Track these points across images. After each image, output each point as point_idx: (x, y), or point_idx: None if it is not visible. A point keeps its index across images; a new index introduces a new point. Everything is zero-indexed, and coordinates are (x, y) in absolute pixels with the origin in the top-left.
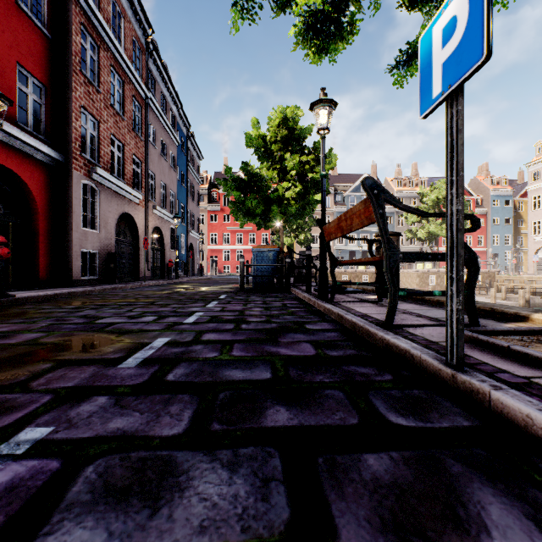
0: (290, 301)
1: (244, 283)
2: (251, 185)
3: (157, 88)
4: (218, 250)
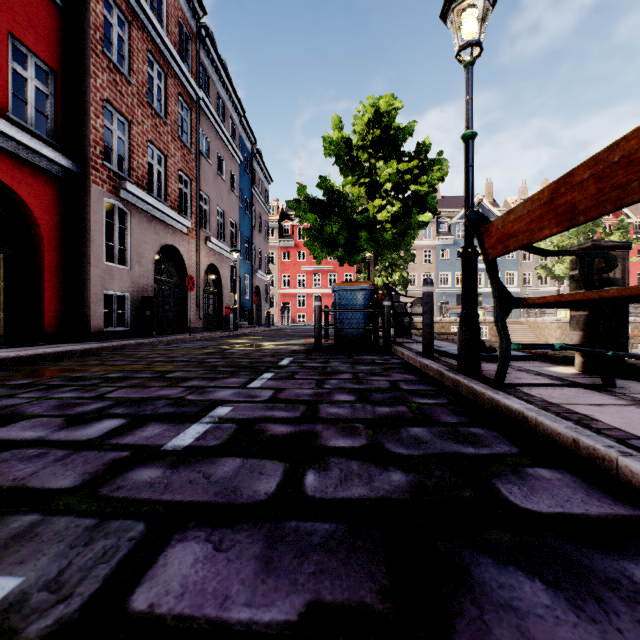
0: (400, 373)
1: (320, 338)
2: (332, 206)
3: (213, 88)
4: (292, 294)
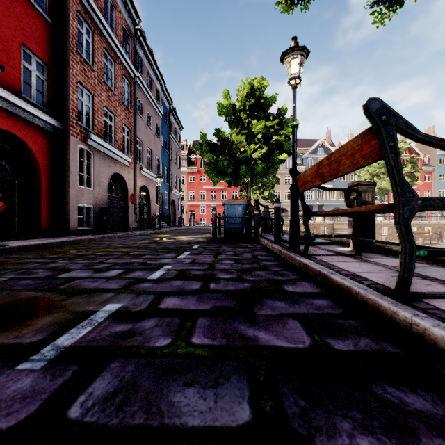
0: (259, 252)
1: (216, 233)
2: (223, 148)
3: (144, 69)
4: (196, 205)
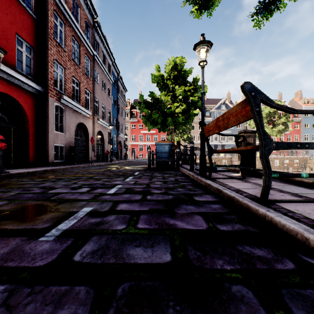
0: (180, 176)
1: (150, 164)
2: (155, 105)
3: (100, 49)
4: (136, 144)
